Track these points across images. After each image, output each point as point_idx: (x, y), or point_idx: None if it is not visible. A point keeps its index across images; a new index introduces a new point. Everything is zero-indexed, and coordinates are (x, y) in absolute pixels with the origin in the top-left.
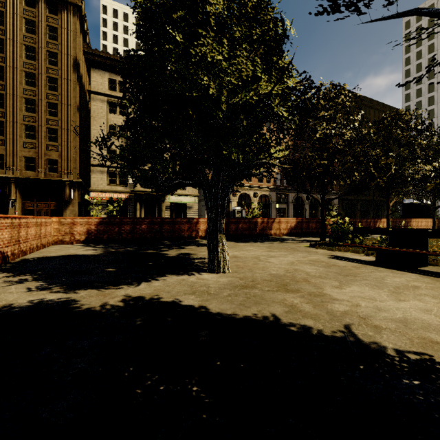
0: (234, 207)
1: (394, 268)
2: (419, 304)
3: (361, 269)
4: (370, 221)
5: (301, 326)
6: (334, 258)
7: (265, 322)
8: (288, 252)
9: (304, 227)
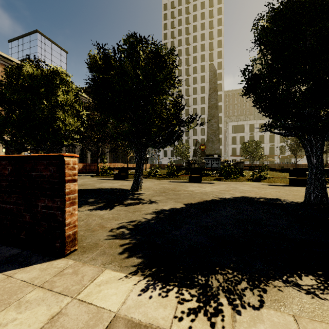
0: (26, 153)
1: (118, 180)
2: (117, 184)
3: (108, 181)
4: (122, 165)
5: (88, 189)
6: (100, 179)
7: (79, 189)
8: (80, 179)
9: (87, 168)
